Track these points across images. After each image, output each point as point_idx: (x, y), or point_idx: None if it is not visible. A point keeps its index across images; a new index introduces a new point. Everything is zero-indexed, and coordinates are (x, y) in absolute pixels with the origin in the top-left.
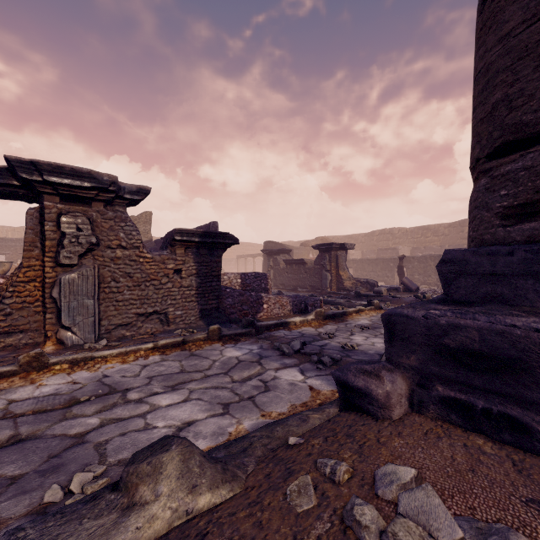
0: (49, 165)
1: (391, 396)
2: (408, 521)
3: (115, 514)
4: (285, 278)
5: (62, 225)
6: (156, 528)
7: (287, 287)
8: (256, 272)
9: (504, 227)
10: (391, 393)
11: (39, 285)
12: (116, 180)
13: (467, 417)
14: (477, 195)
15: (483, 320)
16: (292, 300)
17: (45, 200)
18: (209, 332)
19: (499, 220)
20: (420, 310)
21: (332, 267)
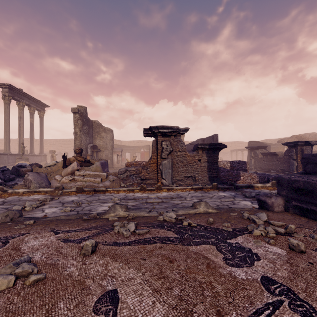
0: (160, 127)
1: (274, 203)
2: (255, 216)
3: (192, 208)
4: (262, 164)
5: (163, 145)
6: (200, 211)
7: (263, 169)
8: (239, 160)
9: None
10: (274, 202)
11: (156, 164)
12: (178, 127)
13: (301, 211)
14: None
15: (305, 178)
16: (258, 176)
17: (158, 137)
18: (212, 185)
19: None
20: (288, 176)
21: (298, 157)
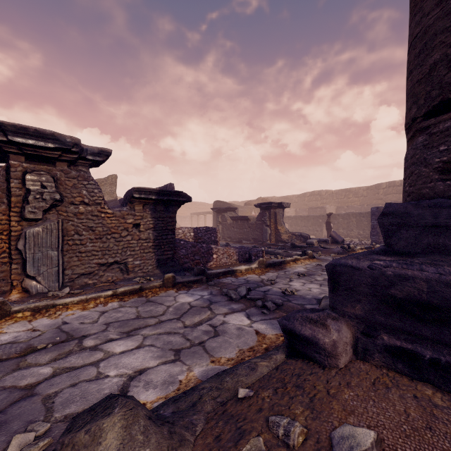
0: (13, 126)
1: (338, 344)
2: None
3: None
4: (232, 231)
5: (27, 183)
6: None
7: (233, 239)
8: (206, 227)
9: (444, 181)
10: (337, 342)
11: (5, 238)
12: (78, 142)
13: (414, 366)
14: (414, 152)
15: (431, 271)
16: (238, 251)
17: (11, 159)
18: (164, 280)
19: (438, 175)
20: (364, 261)
21: (272, 222)
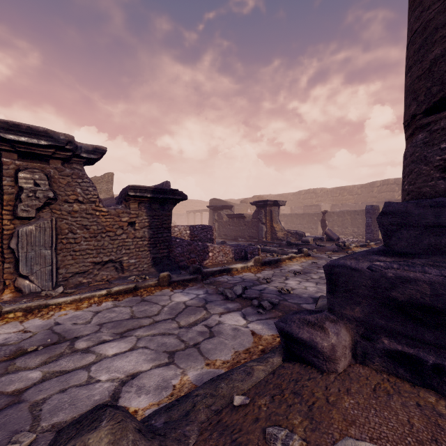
0: (5, 123)
1: (336, 348)
2: None
3: None
4: (228, 229)
5: (20, 180)
6: None
7: (229, 237)
8: (202, 225)
9: (445, 179)
10: (336, 346)
11: None
12: (72, 139)
13: (416, 371)
14: (413, 150)
15: (434, 273)
16: (234, 249)
17: (3, 156)
18: (160, 279)
19: (439, 173)
20: (363, 262)
21: (267, 220)
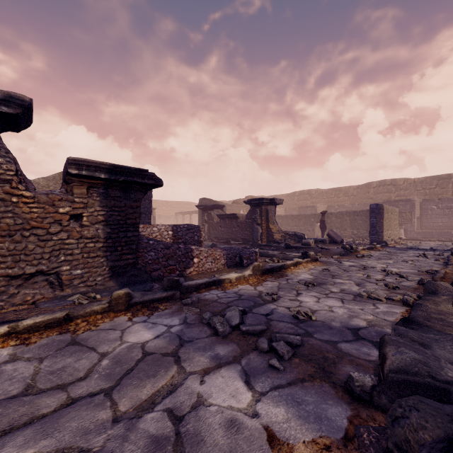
0: None
1: None
2: None
3: None
4: (219, 231)
5: None
6: None
7: (220, 240)
8: (188, 224)
9: None
10: None
11: None
12: None
13: None
14: None
15: None
16: (226, 253)
17: None
18: (112, 301)
19: None
20: None
21: (263, 220)
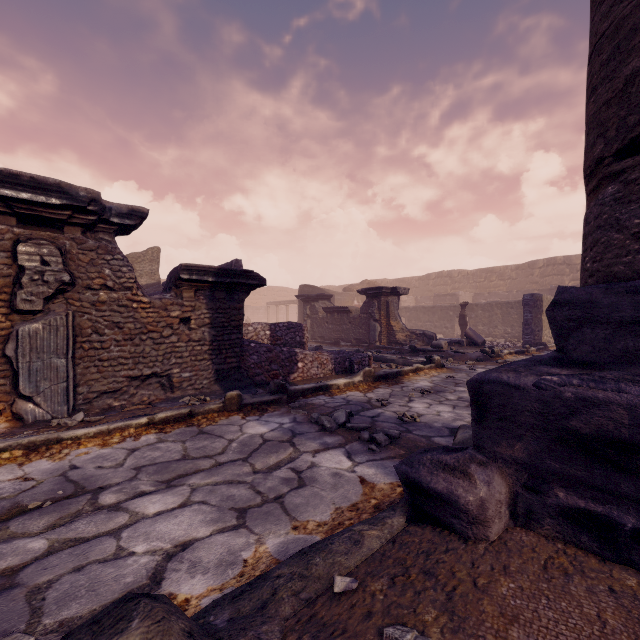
0: None
1: (487, 504)
2: None
3: None
4: (325, 329)
5: (20, 257)
6: None
7: (327, 340)
8: (289, 322)
9: None
10: (486, 501)
11: None
12: (97, 196)
13: (606, 539)
14: (600, 210)
15: (635, 392)
16: (334, 357)
17: None
18: (226, 401)
19: (638, 244)
20: (527, 376)
21: (382, 315)
